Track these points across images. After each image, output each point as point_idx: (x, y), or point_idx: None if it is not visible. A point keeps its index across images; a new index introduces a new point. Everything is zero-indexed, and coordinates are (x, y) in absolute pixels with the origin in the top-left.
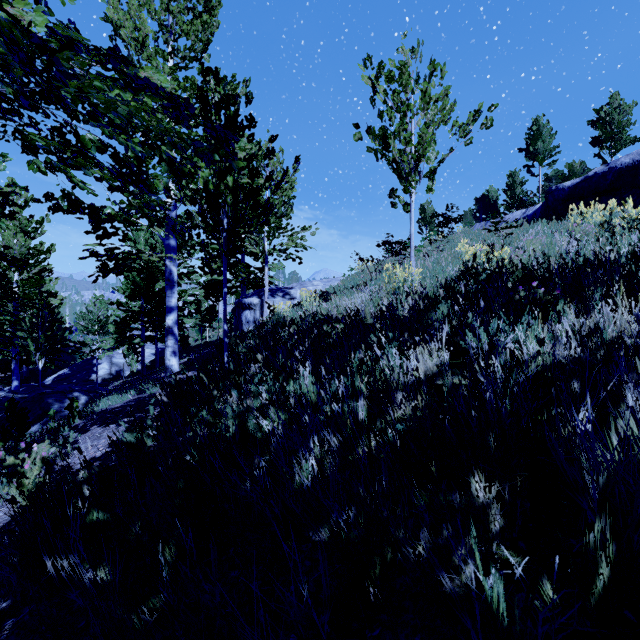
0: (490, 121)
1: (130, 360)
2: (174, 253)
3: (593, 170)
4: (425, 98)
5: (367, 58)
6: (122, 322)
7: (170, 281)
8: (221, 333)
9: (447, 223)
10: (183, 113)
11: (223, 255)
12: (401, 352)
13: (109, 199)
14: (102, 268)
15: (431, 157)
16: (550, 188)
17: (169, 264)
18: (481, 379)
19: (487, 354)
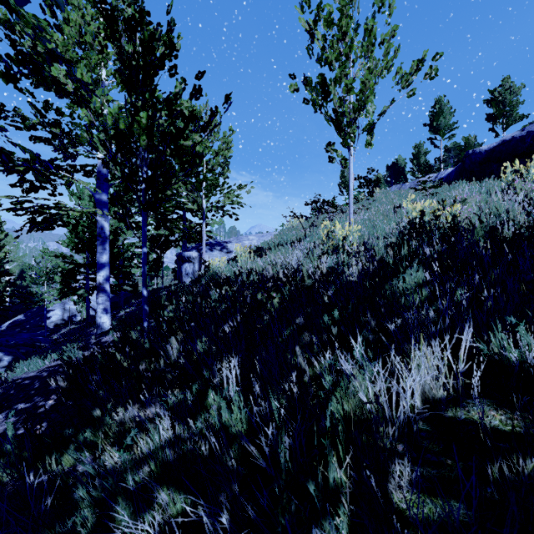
0: (434, 71)
1: (80, 307)
2: (105, 208)
3: (508, 135)
4: (370, 38)
5: (305, 0)
6: (68, 273)
7: (101, 236)
8: (168, 280)
9: (368, 185)
10: None
11: (142, 209)
12: (367, 345)
13: None
14: (30, 223)
15: (370, 110)
16: (467, 152)
17: (100, 219)
18: None
19: None
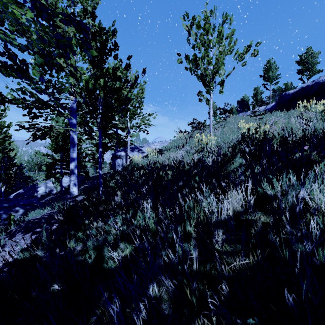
0: (256, 52)
1: (56, 185)
2: (75, 127)
3: (305, 84)
4: (220, 36)
5: (185, 14)
6: (50, 165)
7: (72, 143)
8: (106, 170)
9: (225, 113)
10: (39, 3)
11: (99, 128)
12: (212, 193)
13: (7, 87)
14: (33, 136)
15: (221, 73)
16: (281, 94)
17: (72, 133)
18: (287, 227)
19: (290, 206)
